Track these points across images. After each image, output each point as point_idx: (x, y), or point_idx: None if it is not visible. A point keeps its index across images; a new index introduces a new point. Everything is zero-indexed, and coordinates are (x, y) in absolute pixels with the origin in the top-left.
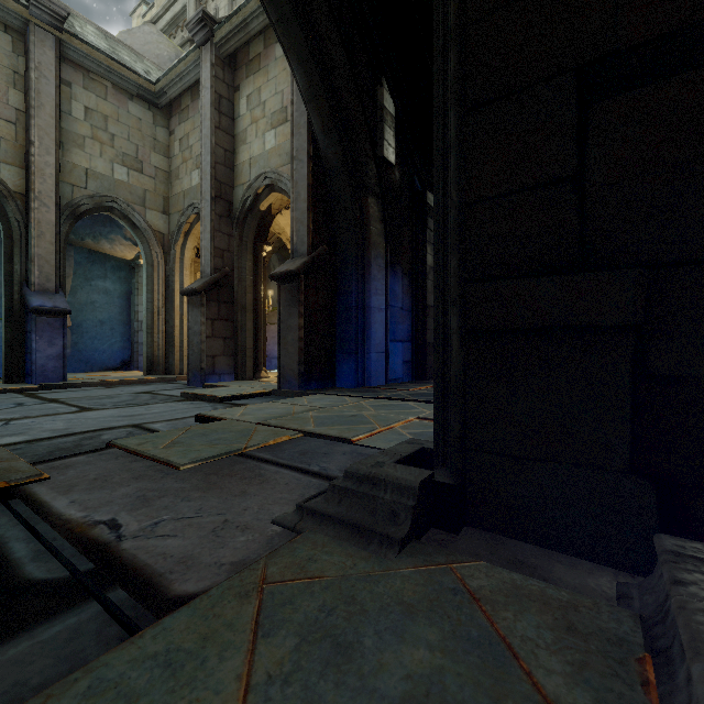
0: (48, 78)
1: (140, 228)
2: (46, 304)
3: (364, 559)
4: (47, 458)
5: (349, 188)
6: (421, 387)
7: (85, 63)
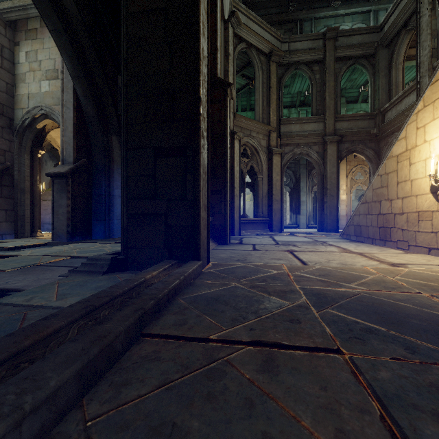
0: None
1: None
2: None
3: (91, 277)
4: None
5: (100, 129)
6: None
7: None
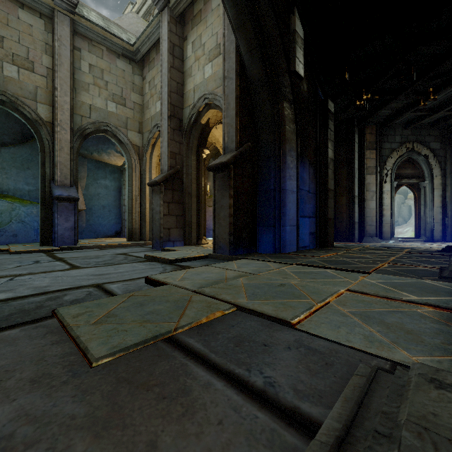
0: (66, 46)
1: (124, 143)
2: (64, 193)
3: None
4: (0, 323)
5: (268, 96)
6: (329, 254)
7: (89, 35)
